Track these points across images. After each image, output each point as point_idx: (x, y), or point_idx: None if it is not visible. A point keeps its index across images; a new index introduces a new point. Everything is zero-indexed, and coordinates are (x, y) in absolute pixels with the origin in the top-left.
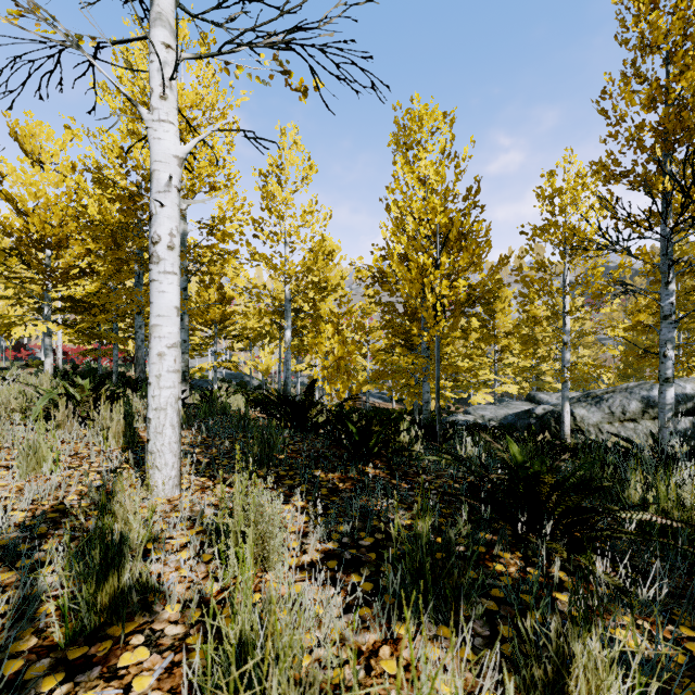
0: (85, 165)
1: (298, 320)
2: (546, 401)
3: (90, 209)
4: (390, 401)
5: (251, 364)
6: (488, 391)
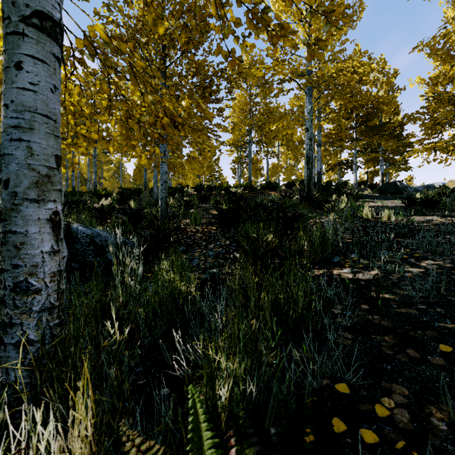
0: None
1: None
2: None
3: None
4: None
5: None
6: None
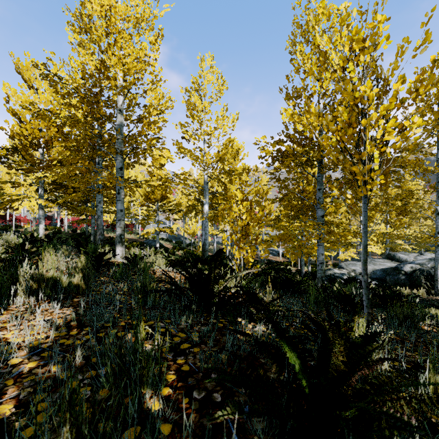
0: (32, 61)
1: (214, 199)
2: (405, 259)
3: (61, 115)
4: (277, 255)
5: (182, 229)
6: (355, 251)
